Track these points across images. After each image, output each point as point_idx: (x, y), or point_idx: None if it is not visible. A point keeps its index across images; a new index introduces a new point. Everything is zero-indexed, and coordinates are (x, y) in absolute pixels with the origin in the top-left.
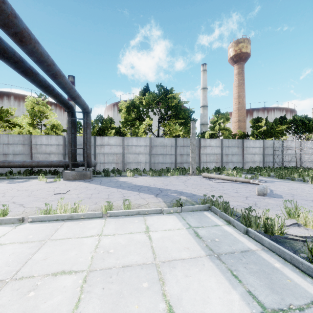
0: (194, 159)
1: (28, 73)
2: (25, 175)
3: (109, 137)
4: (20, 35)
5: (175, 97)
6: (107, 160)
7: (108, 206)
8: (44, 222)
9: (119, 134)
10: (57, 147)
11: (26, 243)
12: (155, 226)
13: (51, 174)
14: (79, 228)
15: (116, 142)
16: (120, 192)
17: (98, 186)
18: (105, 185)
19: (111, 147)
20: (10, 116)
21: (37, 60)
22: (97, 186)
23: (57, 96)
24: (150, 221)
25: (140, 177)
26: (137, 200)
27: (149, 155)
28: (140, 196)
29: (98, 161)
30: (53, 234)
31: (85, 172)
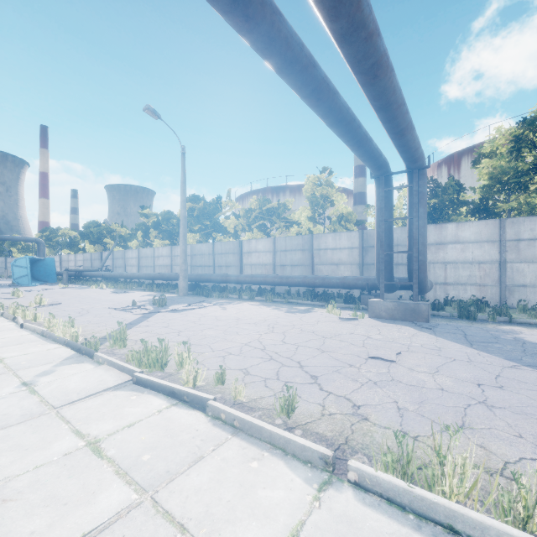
0: None
1: (322, 92)
2: (306, 299)
3: (459, 223)
4: None
5: None
6: (454, 277)
7: None
8: (400, 515)
9: (478, 216)
10: (349, 253)
11: None
12: None
13: (340, 300)
14: None
15: (478, 233)
16: None
17: (472, 352)
18: (494, 352)
19: (463, 248)
20: (287, 212)
21: (347, 29)
22: (468, 351)
23: (364, 141)
24: None
25: None
26: None
27: None
28: None
29: (430, 278)
30: None
31: (415, 305)
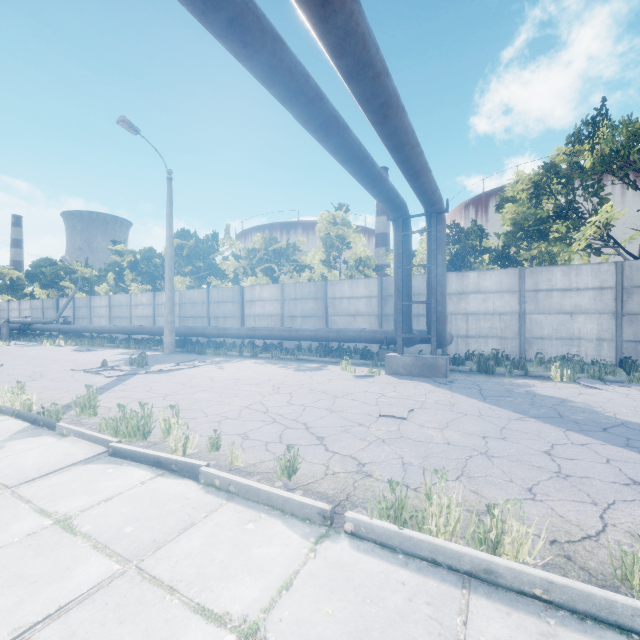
0: None
1: (330, 127)
2: (318, 355)
3: (481, 271)
4: None
5: None
6: (476, 329)
7: None
8: (390, 556)
9: (501, 264)
10: (367, 303)
11: None
12: None
13: (357, 355)
14: None
15: (499, 282)
16: (589, 450)
17: (483, 406)
18: (504, 406)
19: (485, 298)
20: (298, 253)
21: (354, 67)
22: (480, 406)
23: (379, 180)
24: None
25: (606, 389)
26: None
27: (615, 318)
28: None
29: (452, 331)
30: None
31: (433, 359)
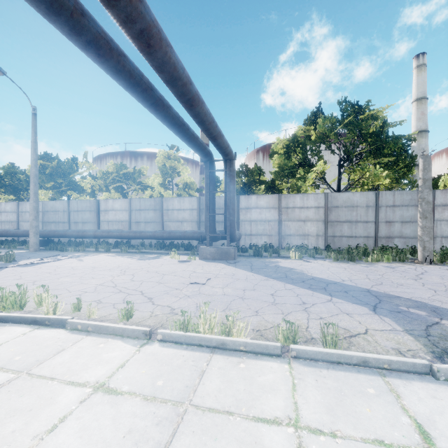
0: (429, 231)
1: (158, 106)
2: (156, 249)
3: (258, 195)
4: (147, 35)
5: (376, 117)
6: (255, 230)
7: (288, 331)
8: (179, 346)
9: (271, 191)
10: (190, 213)
11: (153, 402)
12: (446, 430)
13: (183, 248)
14: (242, 380)
15: (268, 202)
16: (292, 291)
17: (250, 274)
18: (261, 273)
19: (261, 212)
20: (142, 177)
21: (170, 79)
22: (248, 274)
23: (192, 138)
24: (414, 403)
25: (314, 262)
26: (337, 318)
27: (324, 223)
28: (337, 307)
29: (242, 231)
30: (197, 389)
31: (227, 249)
